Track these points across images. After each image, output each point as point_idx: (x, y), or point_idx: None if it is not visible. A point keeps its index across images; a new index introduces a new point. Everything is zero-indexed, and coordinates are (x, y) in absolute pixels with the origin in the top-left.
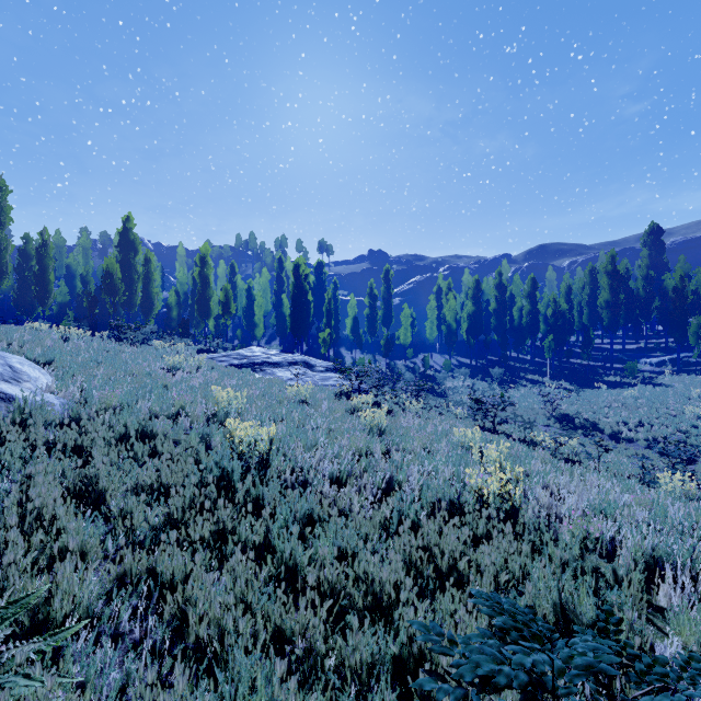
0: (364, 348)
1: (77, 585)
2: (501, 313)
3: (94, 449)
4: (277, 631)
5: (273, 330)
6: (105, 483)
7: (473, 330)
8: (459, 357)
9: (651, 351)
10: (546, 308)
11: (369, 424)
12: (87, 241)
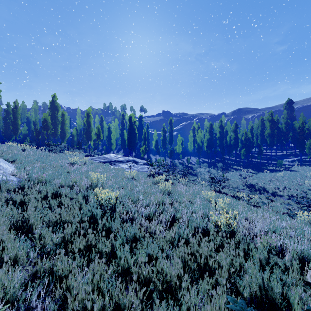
0: (160, 154)
1: (6, 282)
2: (221, 139)
3: (30, 203)
4: (116, 305)
5: (120, 146)
6: (32, 221)
7: (209, 146)
8: (203, 158)
9: (288, 155)
10: (241, 136)
11: (163, 189)
12: (36, 106)
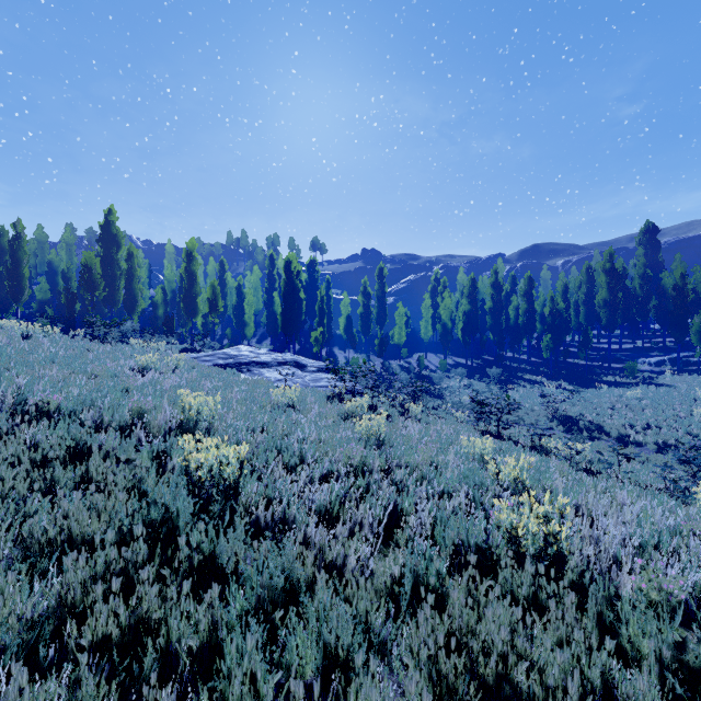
0: (357, 348)
1: None
2: (497, 312)
3: None
4: None
5: (264, 329)
6: None
7: (469, 329)
8: (454, 357)
9: (648, 350)
10: (541, 307)
11: (365, 433)
12: (70, 237)
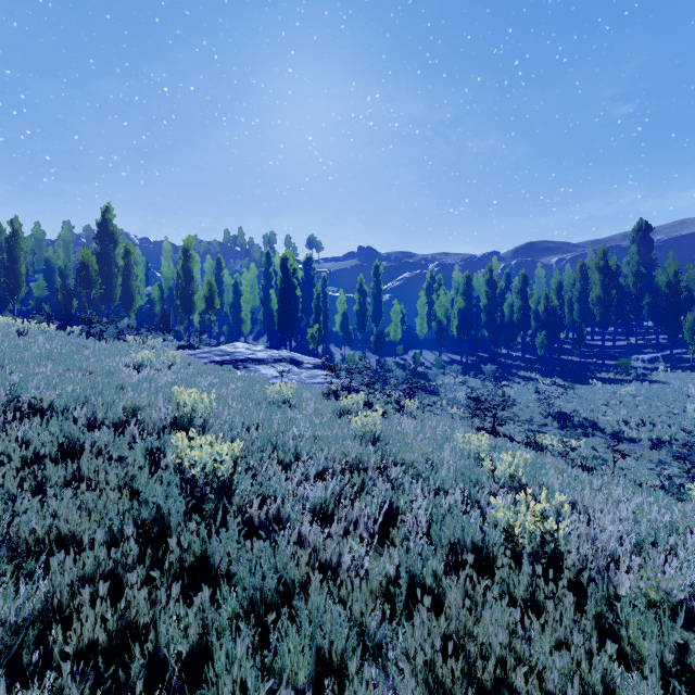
0: (353, 345)
1: None
2: (491, 309)
3: None
4: None
5: (261, 326)
6: None
7: (464, 326)
8: (449, 354)
9: (642, 347)
10: (536, 304)
11: (361, 430)
12: (68, 234)
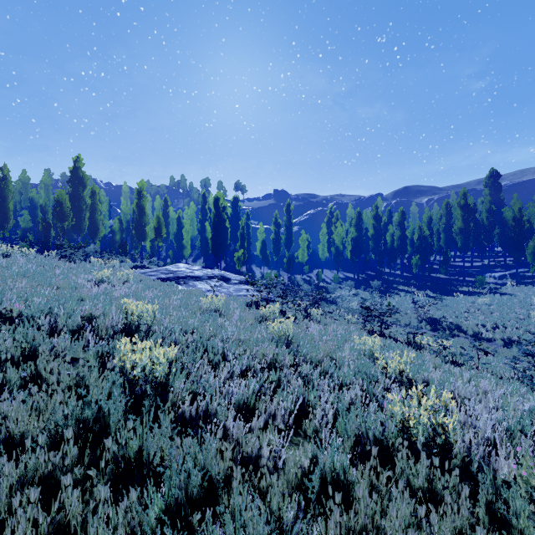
0: (270, 265)
1: None
2: (377, 238)
3: None
4: None
5: (198, 251)
6: None
7: (356, 251)
8: (344, 272)
9: (493, 267)
10: (411, 234)
11: (277, 334)
12: (48, 179)
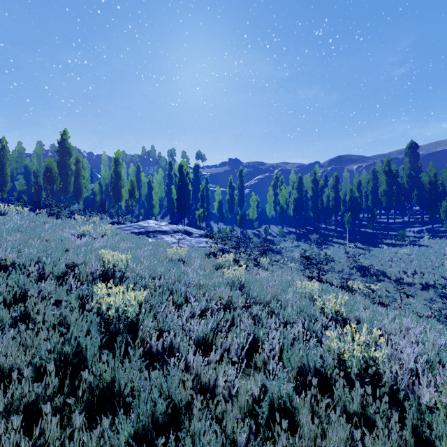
0: (226, 222)
1: None
2: (315, 199)
3: None
4: None
5: (165, 209)
6: None
7: (297, 209)
8: (288, 227)
9: (412, 223)
10: (344, 195)
11: (231, 279)
12: (39, 149)
